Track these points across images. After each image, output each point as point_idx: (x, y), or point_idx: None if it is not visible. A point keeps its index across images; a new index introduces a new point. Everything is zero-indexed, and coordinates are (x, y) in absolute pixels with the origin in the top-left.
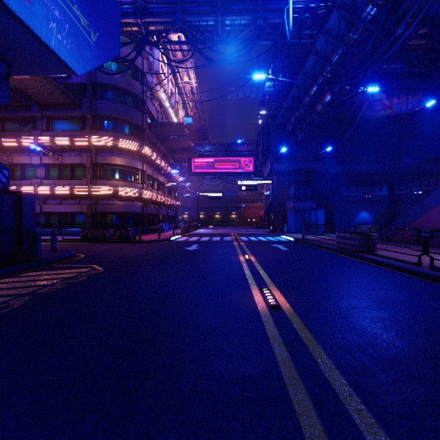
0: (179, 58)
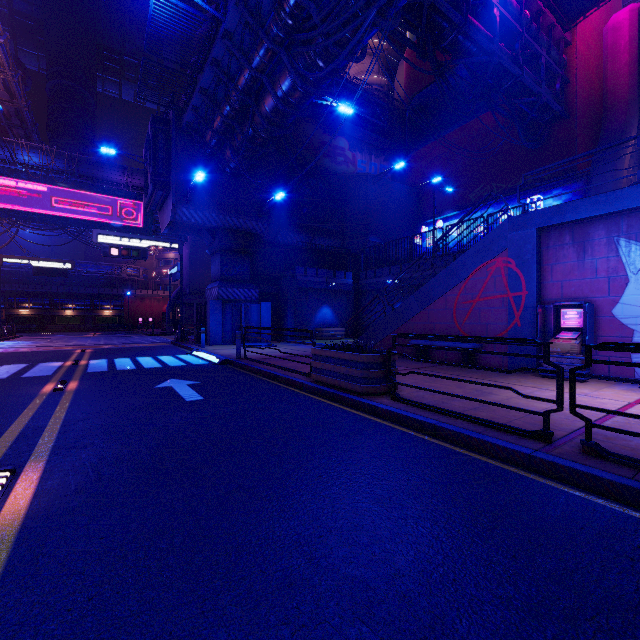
0: None
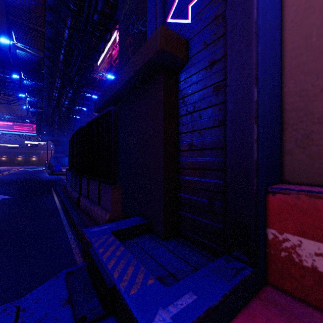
0: None
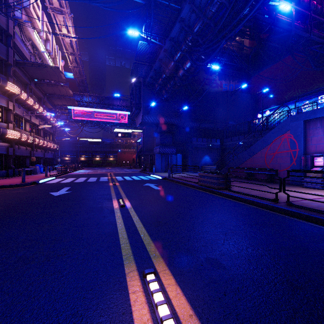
0: (55, 7)
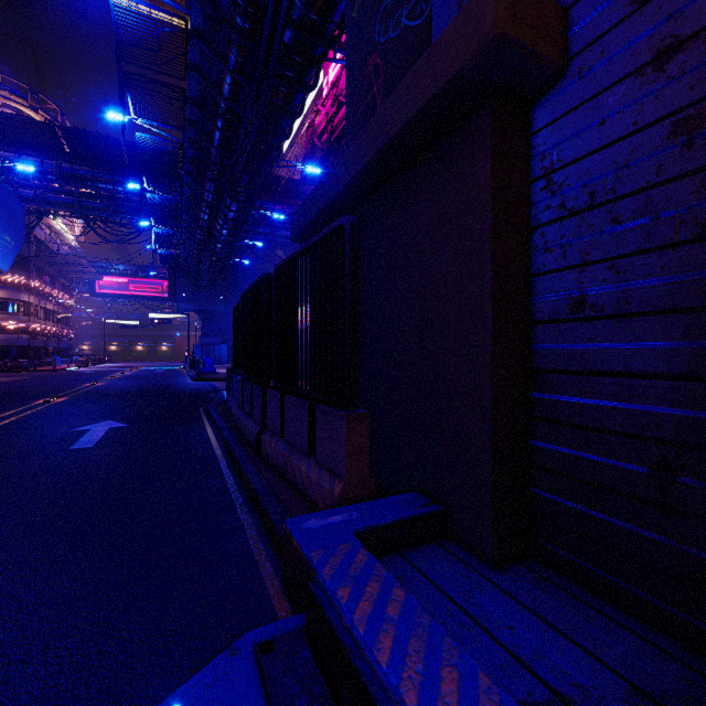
0: None
